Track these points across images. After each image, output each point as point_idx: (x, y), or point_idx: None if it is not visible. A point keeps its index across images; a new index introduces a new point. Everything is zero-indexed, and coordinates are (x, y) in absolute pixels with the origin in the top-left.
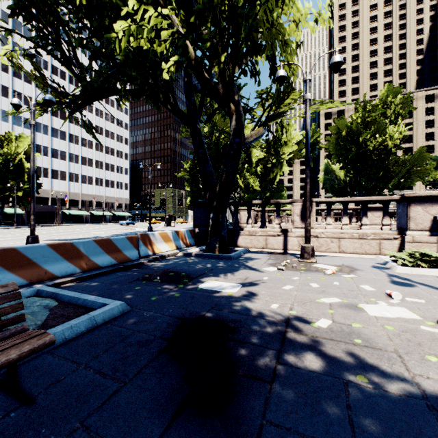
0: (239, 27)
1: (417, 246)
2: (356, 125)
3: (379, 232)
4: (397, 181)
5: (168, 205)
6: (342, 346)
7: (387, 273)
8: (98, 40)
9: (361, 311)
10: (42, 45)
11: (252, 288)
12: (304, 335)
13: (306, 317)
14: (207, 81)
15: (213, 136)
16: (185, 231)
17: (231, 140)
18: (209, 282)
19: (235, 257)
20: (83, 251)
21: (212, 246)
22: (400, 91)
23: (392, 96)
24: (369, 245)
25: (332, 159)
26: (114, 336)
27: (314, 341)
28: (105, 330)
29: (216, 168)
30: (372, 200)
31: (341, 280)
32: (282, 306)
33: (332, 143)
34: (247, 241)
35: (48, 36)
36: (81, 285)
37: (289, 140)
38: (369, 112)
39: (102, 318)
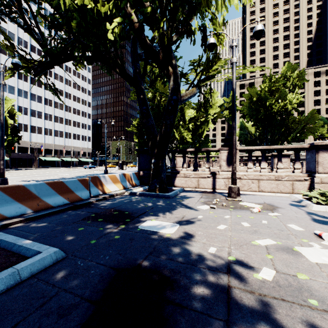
0: (176, 0)
1: (324, 186)
2: (264, 93)
3: (292, 174)
4: (295, 135)
5: (121, 153)
6: (298, 311)
7: (305, 211)
8: (56, 12)
9: (300, 256)
10: (6, 13)
11: (189, 228)
12: (251, 293)
13: (247, 264)
14: (148, 46)
15: (155, 99)
16: (132, 174)
17: (169, 97)
18: (149, 221)
19: (172, 196)
20: (35, 193)
21: (153, 187)
22: (297, 67)
23: (291, 71)
24: (283, 185)
25: (246, 119)
26: (34, 298)
27: (264, 304)
28: (26, 289)
29: (158, 124)
30: (286, 148)
31: (268, 218)
32: (220, 250)
33: (246, 106)
34: (182, 182)
35: (11, 6)
36: (28, 225)
37: (214, 104)
38: (274, 83)
39: (29, 271)
